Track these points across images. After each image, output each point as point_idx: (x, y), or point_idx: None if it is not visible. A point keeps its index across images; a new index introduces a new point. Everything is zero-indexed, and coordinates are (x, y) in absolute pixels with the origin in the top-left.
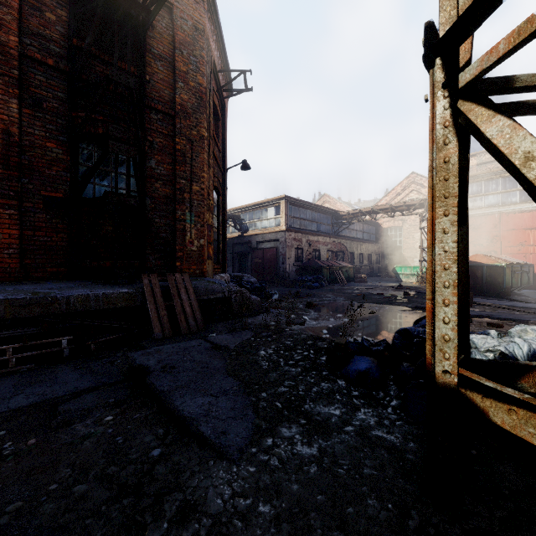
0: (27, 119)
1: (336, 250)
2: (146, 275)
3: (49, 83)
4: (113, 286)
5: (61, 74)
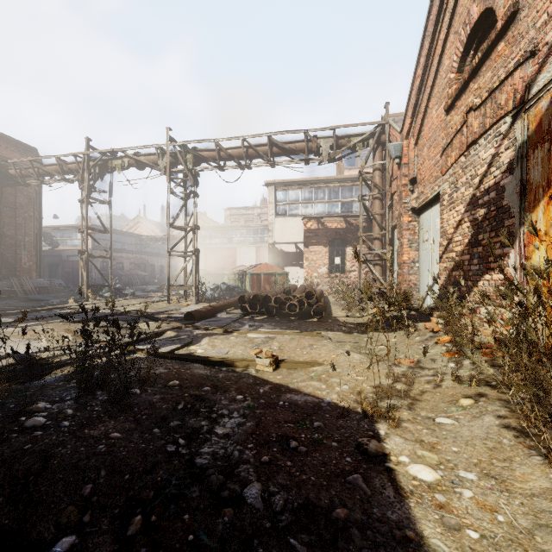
0: None
1: (138, 263)
2: (11, 277)
3: None
4: None
5: None
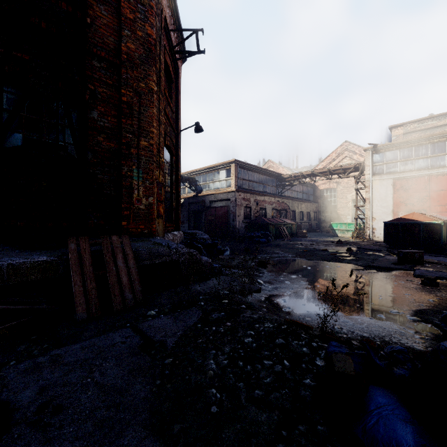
0: None
1: (280, 209)
2: (73, 238)
3: None
4: (33, 252)
5: None
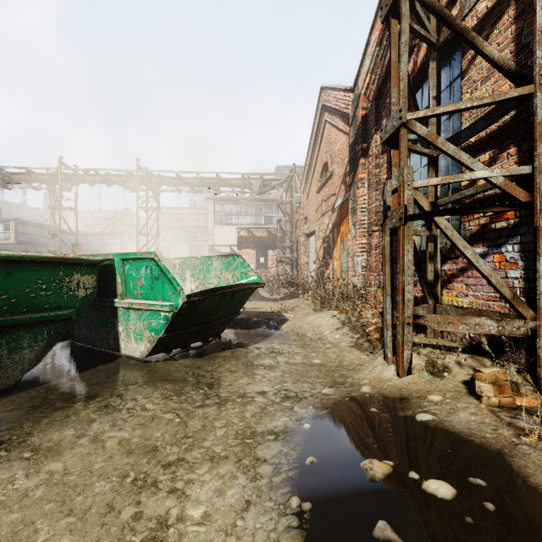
0: None
1: None
2: None
3: None
4: None
5: None
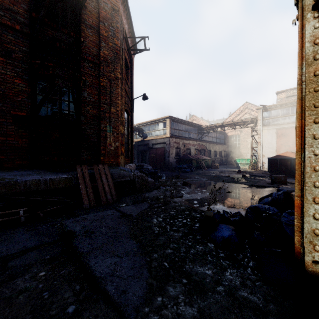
0: (1, 64)
1: (200, 149)
2: (79, 166)
3: (17, 41)
4: (58, 173)
5: (25, 35)
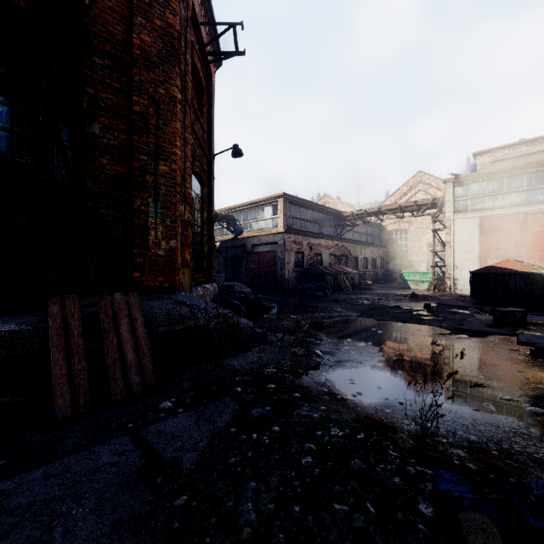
0: None
1: (339, 254)
2: (56, 297)
3: None
4: None
5: None
